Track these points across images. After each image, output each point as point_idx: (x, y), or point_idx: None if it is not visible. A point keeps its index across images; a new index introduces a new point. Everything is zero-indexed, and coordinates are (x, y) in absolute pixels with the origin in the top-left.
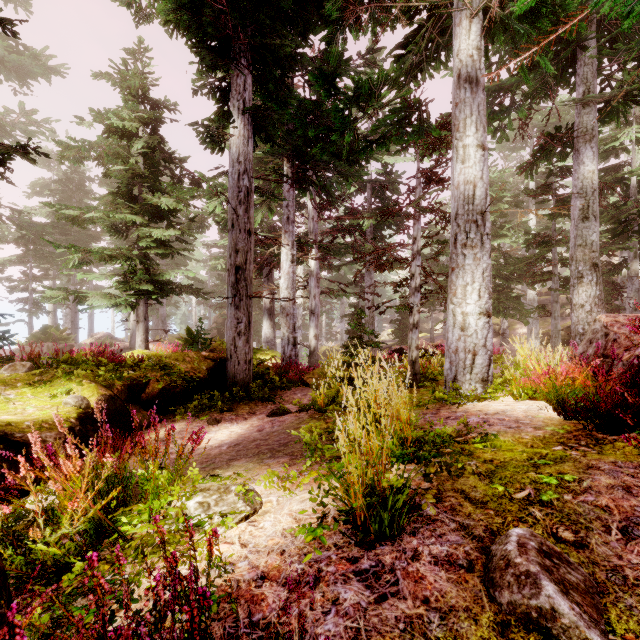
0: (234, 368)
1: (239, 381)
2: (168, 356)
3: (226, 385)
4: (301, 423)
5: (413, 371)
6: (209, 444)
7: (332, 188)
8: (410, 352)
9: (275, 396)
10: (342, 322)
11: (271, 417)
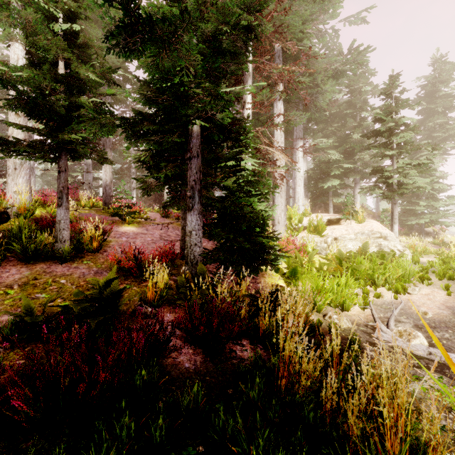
0: None
1: None
2: None
3: None
4: None
5: None
6: None
7: None
8: None
9: None
10: None
11: None
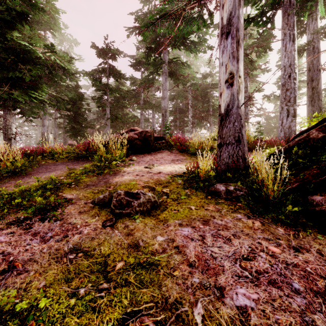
0: None
1: None
2: None
3: None
4: None
5: None
6: None
7: None
8: None
9: None
10: None
11: None
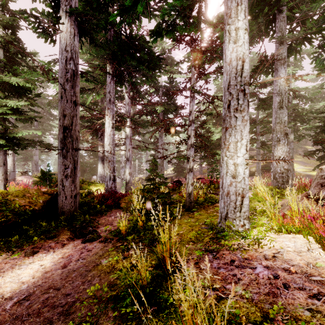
0: (62, 202)
1: (66, 211)
2: (11, 193)
3: (57, 213)
4: (103, 256)
5: (189, 200)
6: (5, 292)
7: (138, 84)
8: (187, 187)
9: (94, 220)
10: (146, 164)
11: (84, 243)
